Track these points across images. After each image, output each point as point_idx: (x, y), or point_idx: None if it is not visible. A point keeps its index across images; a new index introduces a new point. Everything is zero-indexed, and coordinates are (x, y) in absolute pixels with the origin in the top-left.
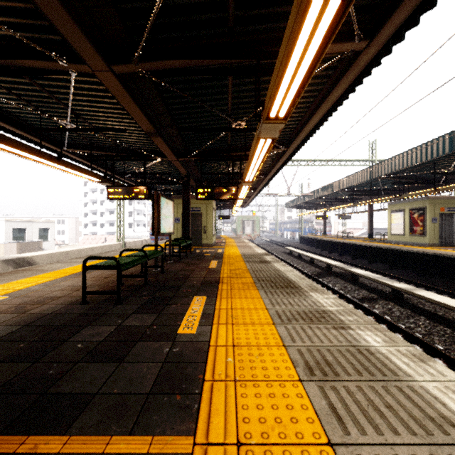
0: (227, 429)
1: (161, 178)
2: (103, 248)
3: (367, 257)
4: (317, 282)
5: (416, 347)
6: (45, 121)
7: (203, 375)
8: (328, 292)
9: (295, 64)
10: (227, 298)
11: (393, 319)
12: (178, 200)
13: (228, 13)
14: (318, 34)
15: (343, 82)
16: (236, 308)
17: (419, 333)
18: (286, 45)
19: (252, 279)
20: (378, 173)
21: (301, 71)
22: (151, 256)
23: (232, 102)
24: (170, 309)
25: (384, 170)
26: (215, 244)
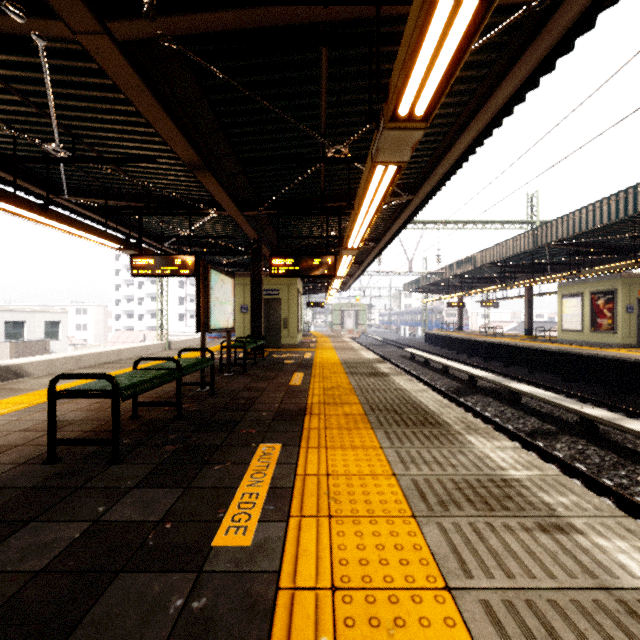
0: None
1: (219, 245)
2: (136, 350)
3: (528, 364)
4: (457, 404)
5: None
6: (27, 149)
7: None
8: (498, 434)
9: None
10: (320, 449)
11: (590, 469)
12: (245, 278)
13: None
14: None
15: (518, 68)
16: (336, 472)
17: None
18: None
19: (360, 407)
20: (547, 238)
21: None
22: (190, 368)
23: (328, 112)
24: (209, 476)
25: (556, 233)
26: (301, 345)
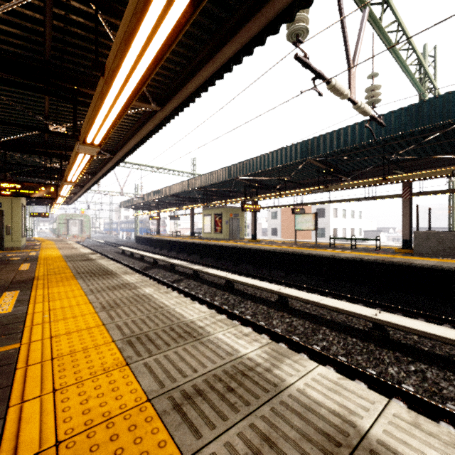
0: (44, 336)
1: None
2: None
3: (187, 251)
4: (143, 274)
5: (196, 302)
6: None
7: (23, 326)
8: (136, 273)
9: (100, 122)
10: (44, 289)
11: (189, 290)
12: None
13: (45, 52)
14: (112, 115)
15: (149, 124)
16: (53, 292)
17: (201, 294)
18: (91, 113)
19: (72, 273)
20: (192, 186)
21: (106, 126)
22: None
23: (50, 106)
24: None
25: (196, 184)
26: (25, 248)
